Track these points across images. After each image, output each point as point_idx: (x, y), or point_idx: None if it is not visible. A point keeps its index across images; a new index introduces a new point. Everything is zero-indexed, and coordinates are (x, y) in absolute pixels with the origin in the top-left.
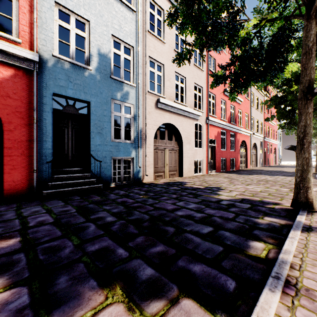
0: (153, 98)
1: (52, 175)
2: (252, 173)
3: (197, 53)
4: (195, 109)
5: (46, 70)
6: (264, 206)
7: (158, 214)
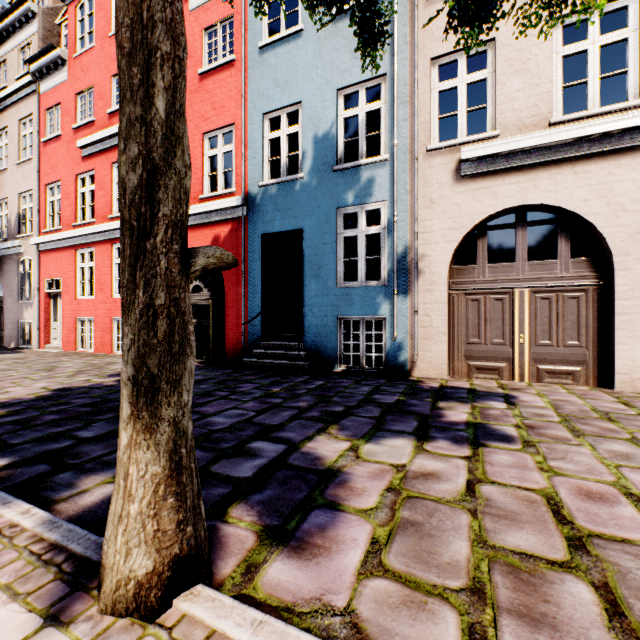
0: (448, 158)
1: (260, 341)
2: None
3: None
4: None
5: (255, 208)
6: (238, 502)
7: None
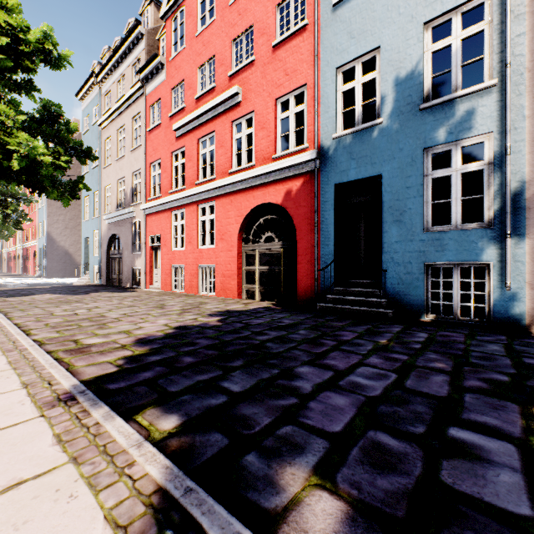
0: None
1: (333, 286)
2: None
3: None
4: None
5: (328, 160)
6: None
7: (289, 356)
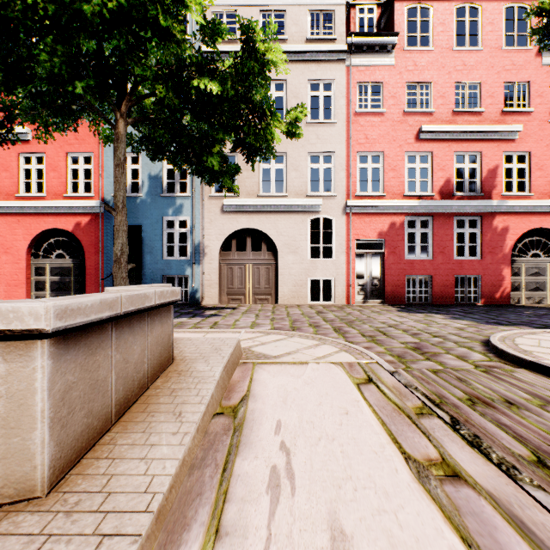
0: (219, 201)
1: None
2: (453, 312)
3: (320, 98)
4: (310, 195)
5: None
6: None
7: None
